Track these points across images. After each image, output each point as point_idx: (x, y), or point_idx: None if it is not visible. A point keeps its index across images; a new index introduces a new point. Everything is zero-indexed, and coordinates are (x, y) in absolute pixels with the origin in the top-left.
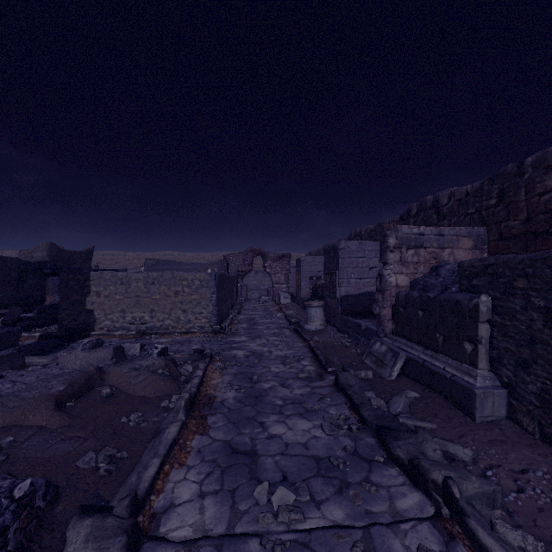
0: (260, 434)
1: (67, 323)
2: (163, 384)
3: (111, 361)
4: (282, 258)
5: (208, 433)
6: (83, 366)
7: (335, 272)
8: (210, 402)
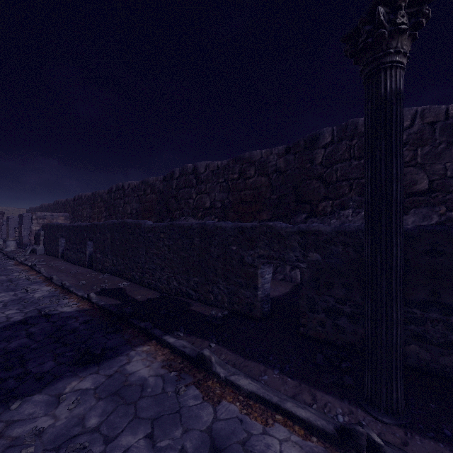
0: None
1: None
2: None
3: None
4: None
5: None
6: None
7: (22, 225)
8: None
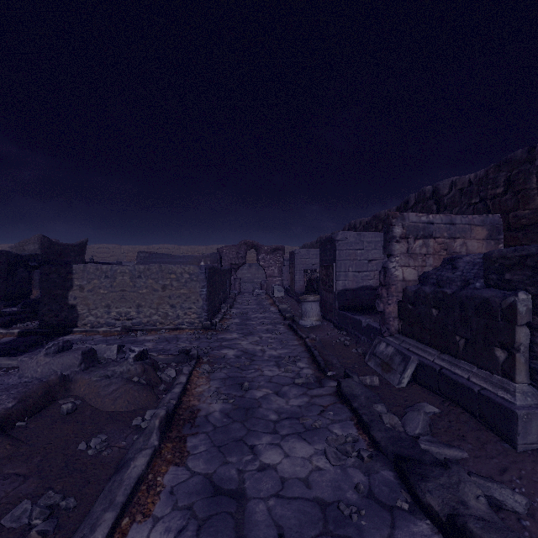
0: (250, 464)
1: (48, 318)
2: (138, 395)
3: (79, 368)
4: (276, 251)
5: (185, 462)
6: (45, 373)
7: (332, 264)
8: (192, 417)
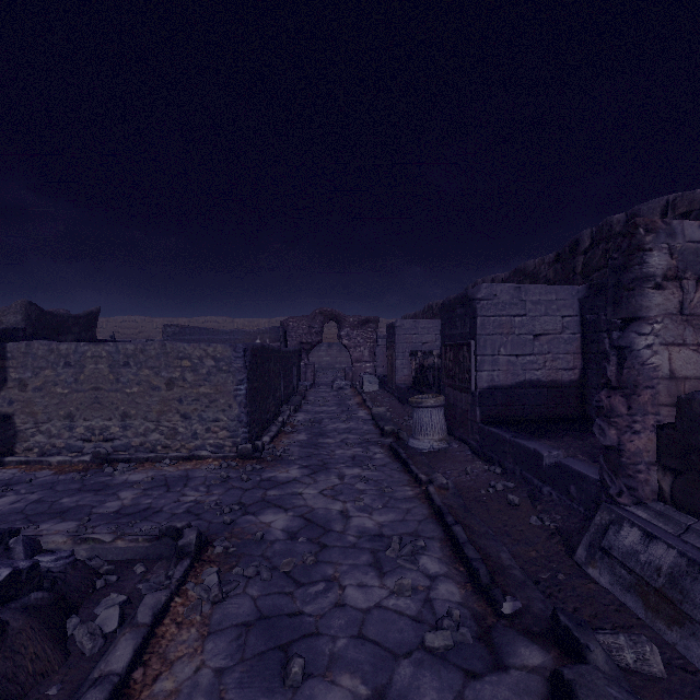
0: None
1: None
2: None
3: None
4: (366, 324)
5: None
6: None
7: (469, 342)
8: None
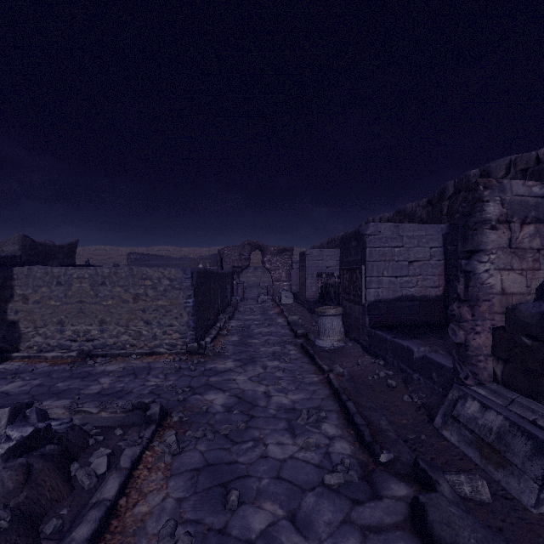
0: None
1: None
2: None
3: None
4: (283, 252)
5: None
6: None
7: (360, 267)
8: None
